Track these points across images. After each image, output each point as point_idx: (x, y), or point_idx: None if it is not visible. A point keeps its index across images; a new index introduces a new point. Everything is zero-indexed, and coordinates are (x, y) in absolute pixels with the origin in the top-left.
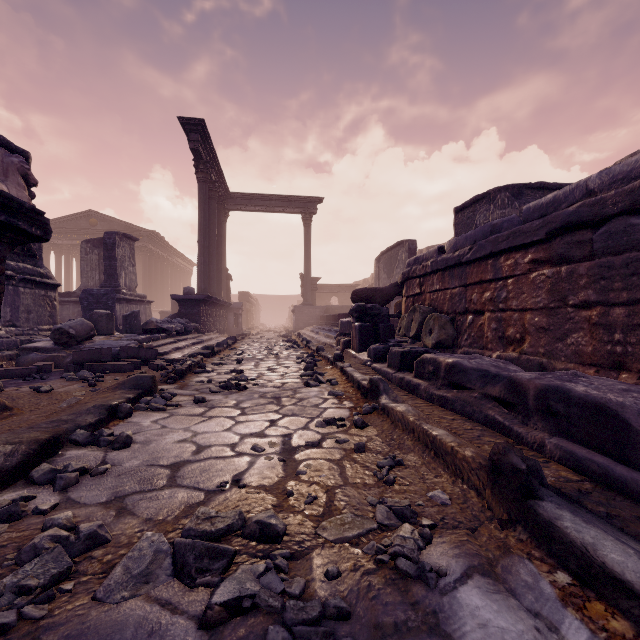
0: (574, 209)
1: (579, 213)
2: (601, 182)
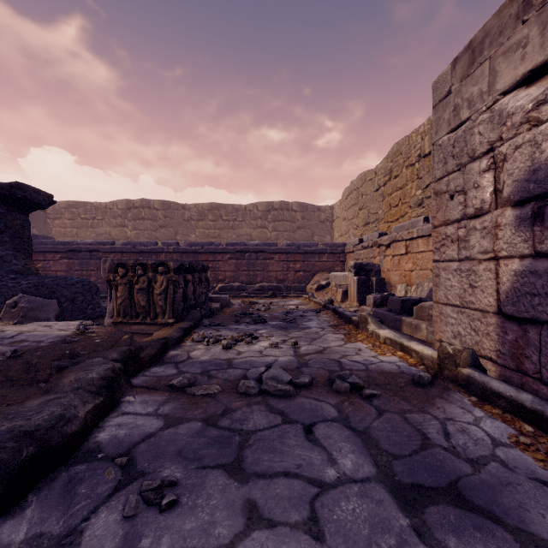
0: (75, 247)
1: (76, 248)
2: (81, 243)
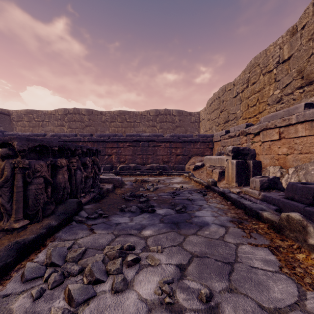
0: None
1: None
2: (21, 134)
